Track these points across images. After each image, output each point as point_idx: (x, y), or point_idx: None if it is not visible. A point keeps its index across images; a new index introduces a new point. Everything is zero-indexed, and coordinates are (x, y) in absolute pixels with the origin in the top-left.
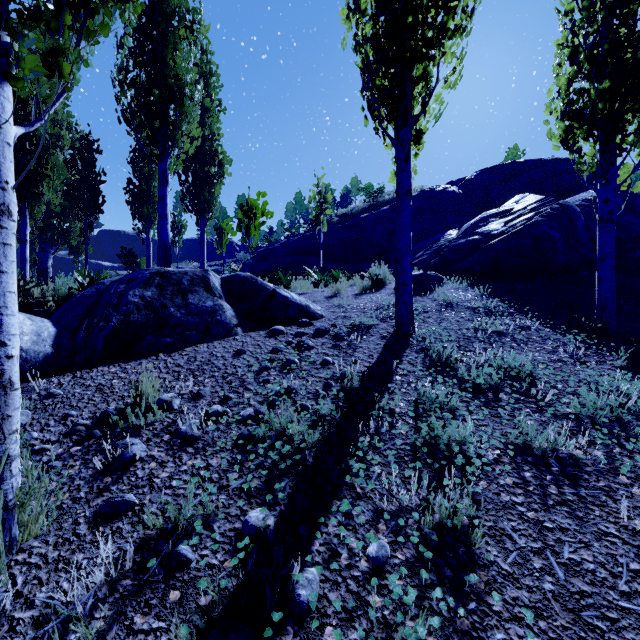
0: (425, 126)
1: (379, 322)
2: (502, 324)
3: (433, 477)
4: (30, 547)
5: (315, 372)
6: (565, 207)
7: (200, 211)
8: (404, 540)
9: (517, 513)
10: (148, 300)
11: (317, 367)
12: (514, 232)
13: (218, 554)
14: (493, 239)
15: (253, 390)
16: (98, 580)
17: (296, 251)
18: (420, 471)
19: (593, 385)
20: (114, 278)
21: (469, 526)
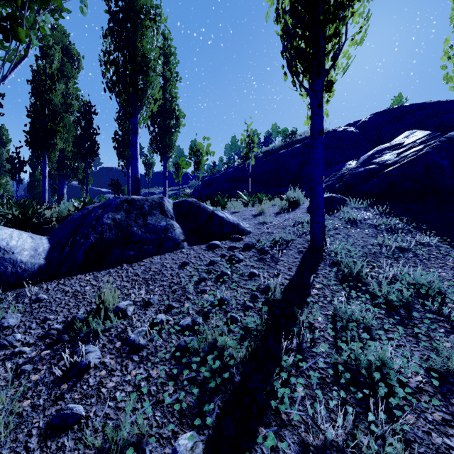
0: (334, 77)
1: (296, 238)
2: (403, 240)
3: (356, 405)
4: None
5: (244, 283)
6: (452, 140)
7: (163, 152)
8: None
9: None
10: (118, 221)
11: (245, 278)
12: (407, 161)
13: None
14: (388, 167)
15: (192, 299)
16: None
17: (231, 179)
18: (343, 396)
19: None
20: (96, 204)
21: None
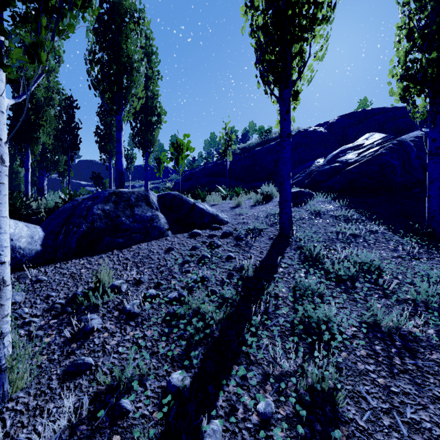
0: (301, 87)
1: (268, 227)
2: (356, 228)
3: (306, 348)
4: (17, 397)
5: (222, 264)
6: (402, 142)
7: (145, 147)
8: (285, 400)
9: (370, 379)
10: (107, 212)
11: (223, 261)
12: (365, 161)
13: (149, 406)
14: (349, 166)
15: (178, 278)
16: (63, 425)
17: (210, 174)
18: (297, 343)
19: (425, 277)
20: (84, 196)
21: (334, 389)
